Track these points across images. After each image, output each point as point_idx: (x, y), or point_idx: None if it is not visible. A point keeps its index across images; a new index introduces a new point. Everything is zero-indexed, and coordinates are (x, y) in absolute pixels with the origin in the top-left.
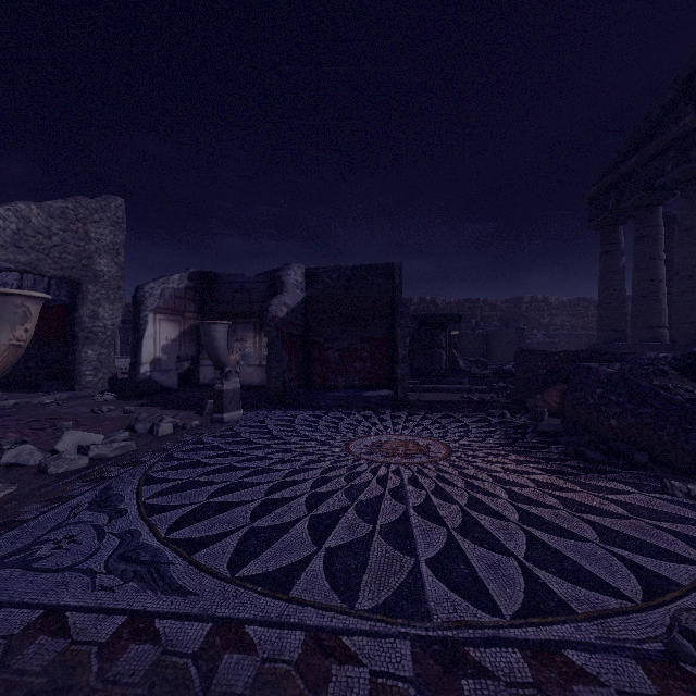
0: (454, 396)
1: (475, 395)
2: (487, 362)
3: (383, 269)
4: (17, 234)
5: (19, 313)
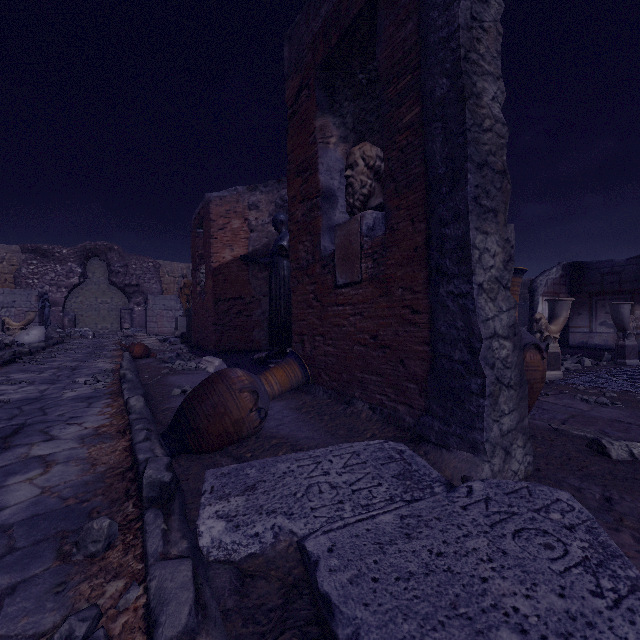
0: None
1: None
2: None
3: None
4: None
5: (568, 306)
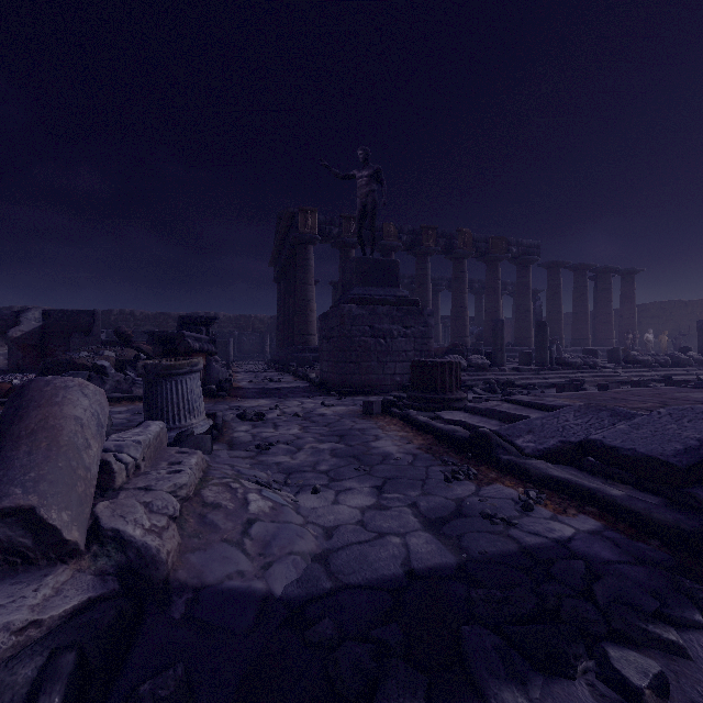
0: None
1: None
2: None
3: (89, 312)
4: None
5: None
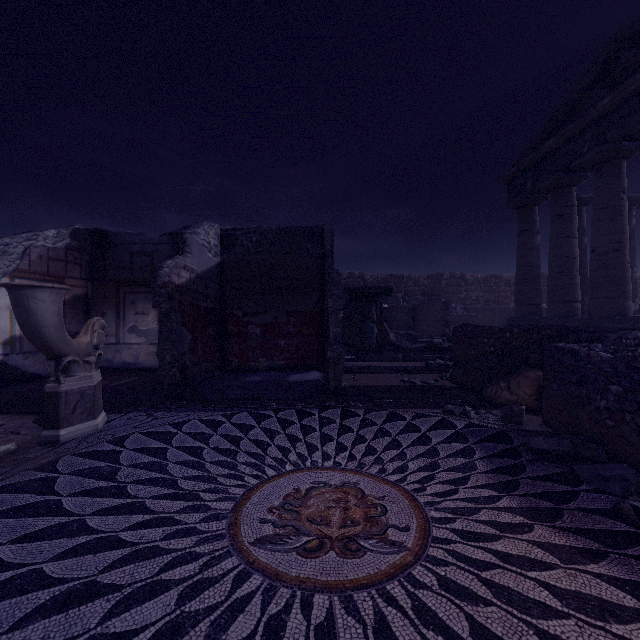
0: (392, 378)
1: (418, 378)
2: (417, 336)
3: (312, 232)
4: None
5: None
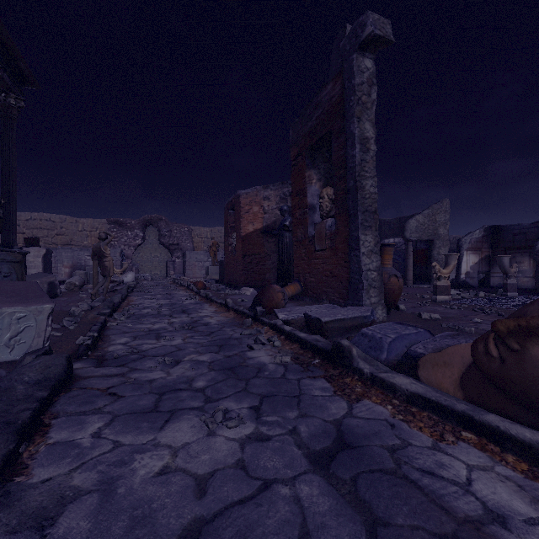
0: None
1: None
2: None
3: None
4: (416, 227)
5: (455, 258)
